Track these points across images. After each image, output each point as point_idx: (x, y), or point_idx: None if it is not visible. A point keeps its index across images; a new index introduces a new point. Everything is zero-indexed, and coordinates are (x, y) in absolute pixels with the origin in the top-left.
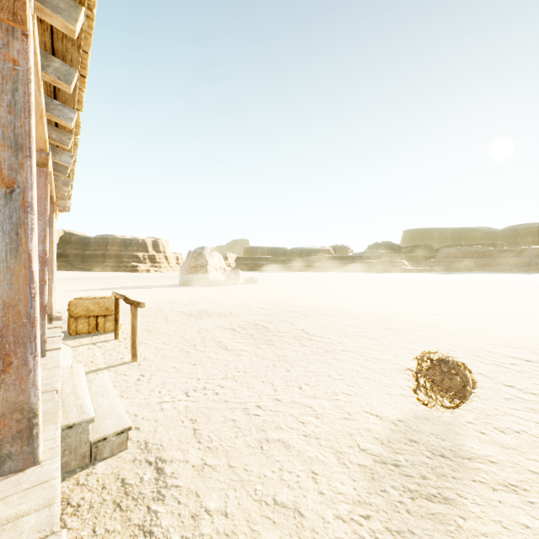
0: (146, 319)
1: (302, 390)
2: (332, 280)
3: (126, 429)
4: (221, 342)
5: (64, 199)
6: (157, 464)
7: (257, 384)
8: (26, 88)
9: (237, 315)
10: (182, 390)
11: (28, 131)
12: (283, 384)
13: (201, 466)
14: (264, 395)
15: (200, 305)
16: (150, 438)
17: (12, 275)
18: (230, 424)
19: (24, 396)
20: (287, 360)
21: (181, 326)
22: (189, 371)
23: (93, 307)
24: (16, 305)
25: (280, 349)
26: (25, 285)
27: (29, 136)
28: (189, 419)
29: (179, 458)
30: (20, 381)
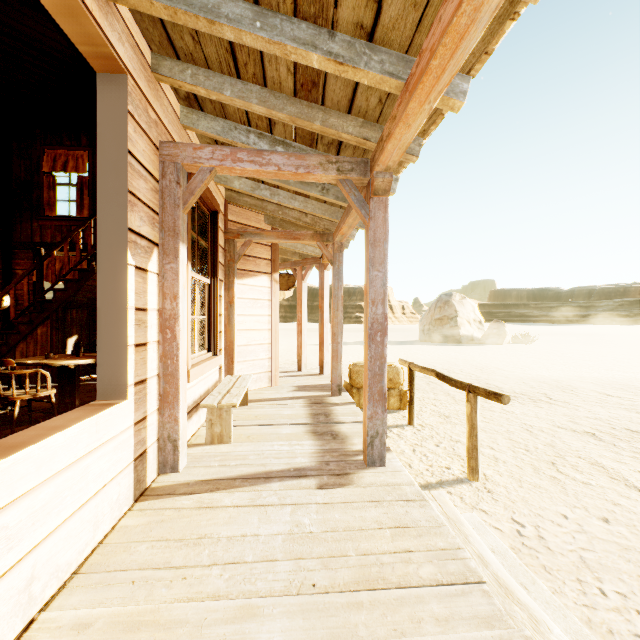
0: (423, 394)
1: None
2: None
3: None
4: (603, 465)
5: (345, 246)
6: None
7: None
8: None
9: (564, 402)
10: None
11: None
12: None
13: None
14: None
15: (479, 376)
16: None
17: None
18: None
19: None
20: None
21: (486, 413)
22: (611, 539)
23: None
24: None
25: None
26: None
27: None
28: None
29: None
30: None
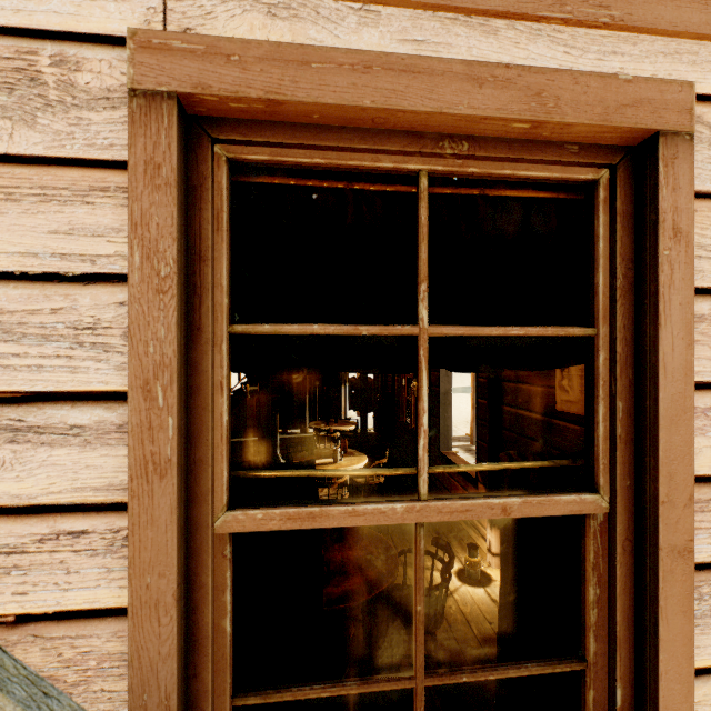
0: None
1: None
2: None
3: None
4: None
5: None
6: None
7: None
8: None
9: None
10: None
11: None
12: None
13: None
14: None
15: None
16: None
17: None
18: None
19: None
20: None
21: None
22: None
23: None
24: None
25: None
26: None
27: None
28: None
29: None
30: None
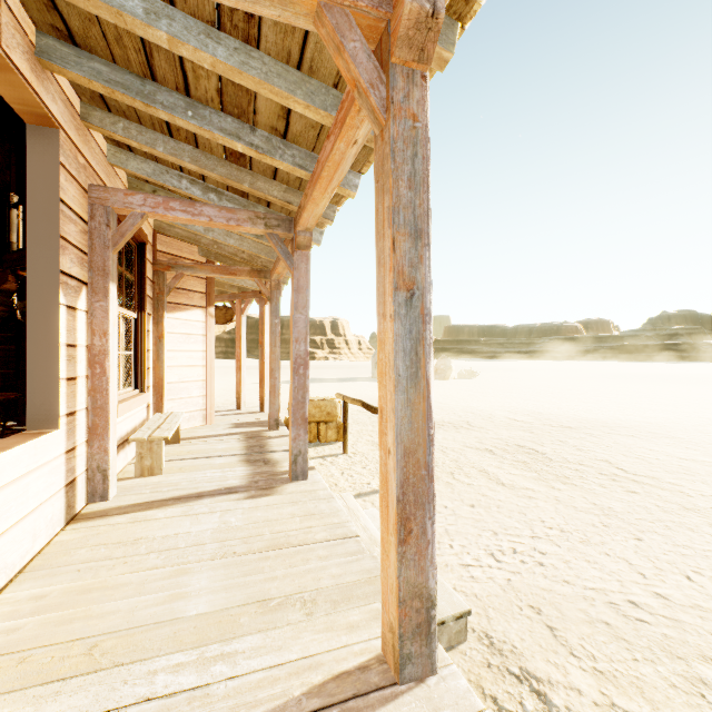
0: (363, 427)
1: (697, 583)
2: (593, 375)
3: (465, 613)
4: (487, 471)
5: (284, 282)
6: (529, 682)
7: (598, 557)
8: (424, 151)
9: (480, 428)
10: (481, 548)
11: (425, 210)
12: (648, 565)
13: (610, 707)
14: (626, 581)
15: None
16: (487, 628)
17: (411, 410)
18: (604, 629)
19: (422, 576)
20: (620, 516)
21: None
22: (471, 517)
23: (313, 411)
24: (415, 451)
25: (592, 495)
26: (423, 424)
27: (426, 217)
28: (526, 605)
29: (560, 680)
30: (419, 556)
